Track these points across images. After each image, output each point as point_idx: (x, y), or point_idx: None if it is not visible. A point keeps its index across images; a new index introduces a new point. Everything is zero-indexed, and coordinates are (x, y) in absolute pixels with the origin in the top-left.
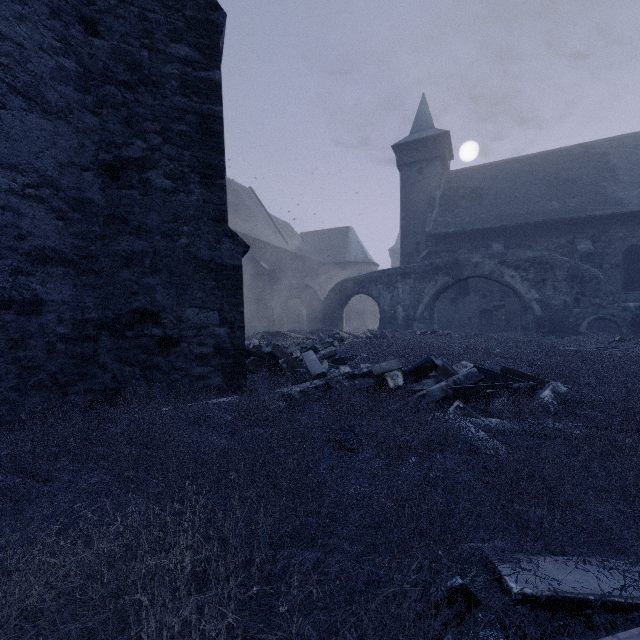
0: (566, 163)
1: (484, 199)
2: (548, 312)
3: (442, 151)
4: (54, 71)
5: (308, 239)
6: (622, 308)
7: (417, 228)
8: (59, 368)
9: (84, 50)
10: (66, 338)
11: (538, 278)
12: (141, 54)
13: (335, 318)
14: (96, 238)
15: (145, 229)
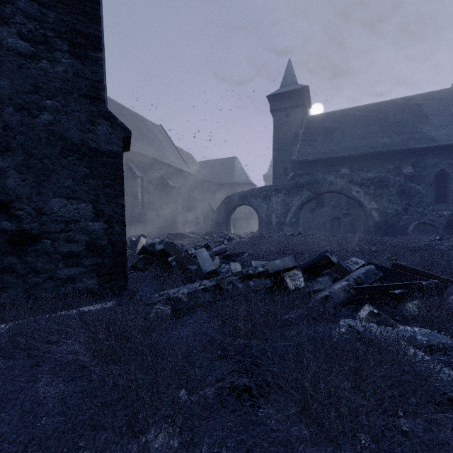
0: (392, 111)
1: (334, 136)
2: (384, 218)
3: (303, 100)
4: None
5: (205, 166)
6: (439, 215)
7: (285, 157)
8: None
9: None
10: None
11: (377, 193)
12: None
13: (225, 223)
14: None
15: None
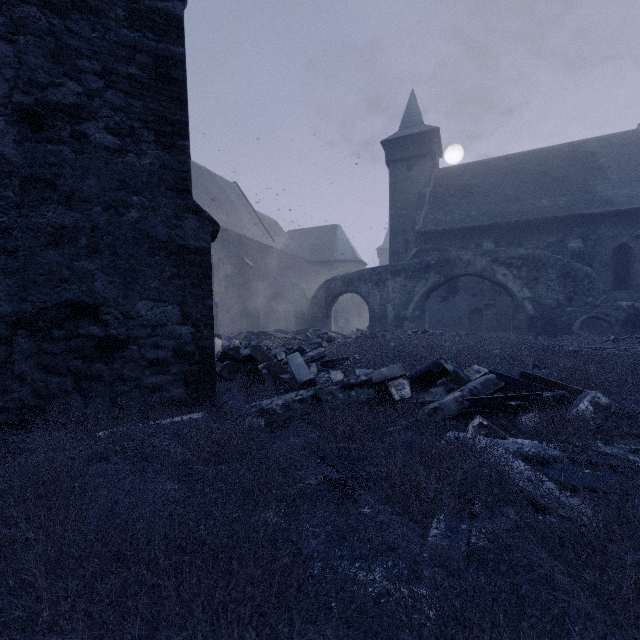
0: (555, 162)
1: (474, 197)
2: (541, 311)
3: (432, 148)
4: None
5: (295, 237)
6: (615, 307)
7: (406, 226)
8: None
9: None
10: None
11: (531, 276)
12: None
13: (323, 317)
14: (9, 206)
15: (79, 197)
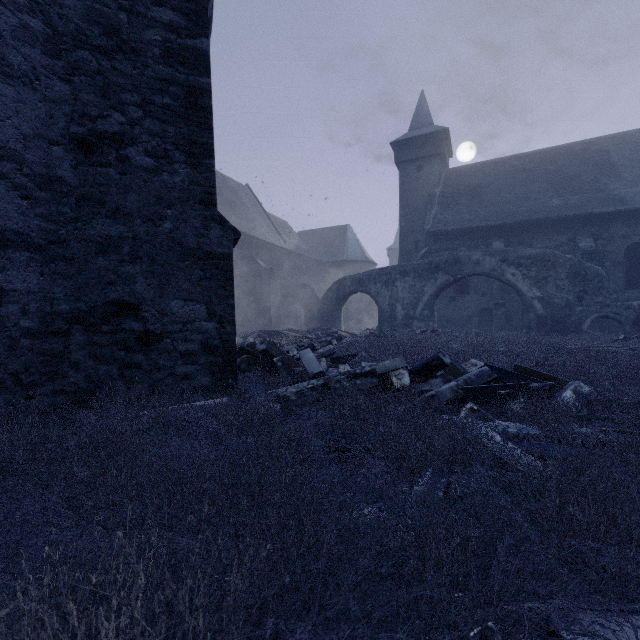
0: (567, 160)
1: (484, 196)
2: (550, 310)
3: (441, 148)
4: (17, 30)
5: (306, 238)
6: (625, 306)
7: (416, 226)
8: (23, 366)
9: (53, 9)
10: (31, 333)
11: (540, 276)
12: (119, 17)
13: (333, 317)
14: (67, 221)
15: (123, 212)
